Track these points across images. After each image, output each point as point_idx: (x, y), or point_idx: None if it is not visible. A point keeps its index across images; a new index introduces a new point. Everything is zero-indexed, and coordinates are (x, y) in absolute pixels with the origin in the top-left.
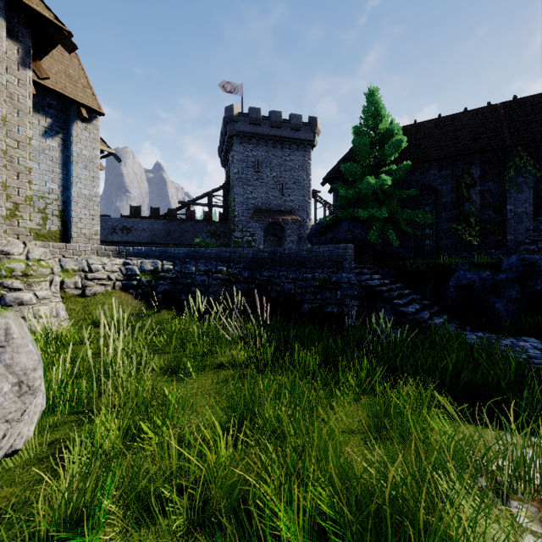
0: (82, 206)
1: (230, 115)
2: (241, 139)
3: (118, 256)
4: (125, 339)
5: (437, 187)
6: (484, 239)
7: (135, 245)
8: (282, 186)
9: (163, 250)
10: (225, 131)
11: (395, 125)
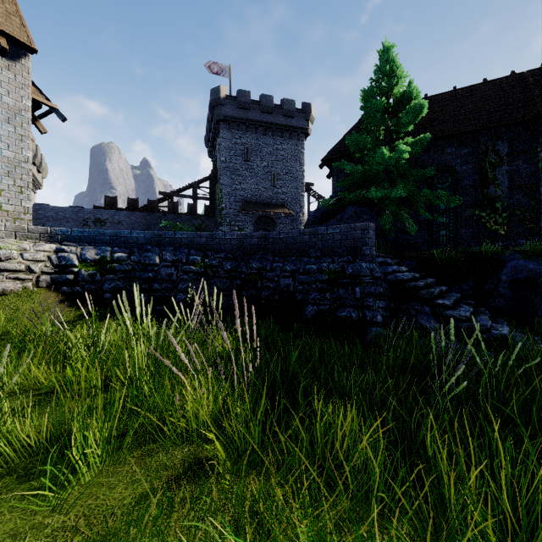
0: (3, 172)
1: (217, 98)
2: (229, 124)
3: (49, 240)
4: (4, 370)
5: (455, 168)
6: (512, 227)
7: None
8: (273, 177)
9: (116, 233)
10: (212, 116)
11: (412, 89)
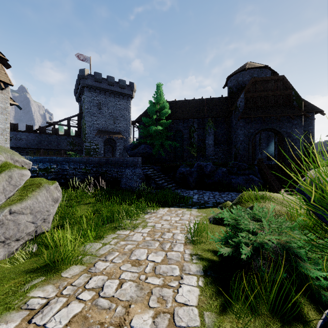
0: None
1: (83, 74)
2: (90, 89)
3: None
4: None
5: (182, 131)
6: (199, 153)
7: (14, 149)
8: (114, 118)
9: (51, 158)
10: (79, 83)
11: (164, 104)
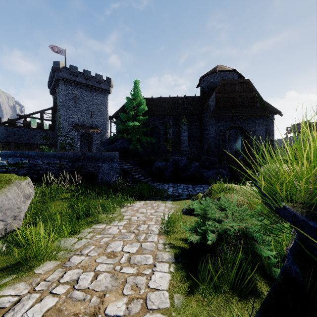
0: None
1: (57, 67)
2: (65, 82)
3: None
4: None
5: (158, 127)
6: (174, 148)
7: None
8: (91, 113)
9: (22, 152)
10: (53, 75)
11: (141, 101)
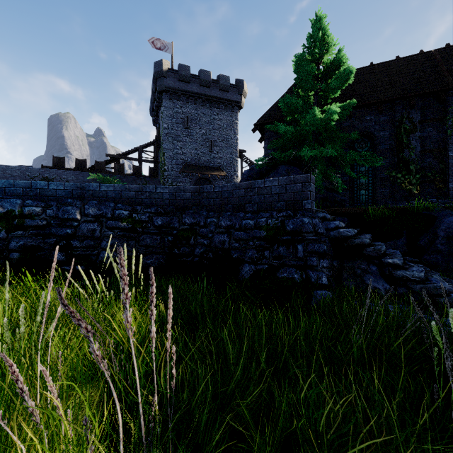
0: None
1: (160, 70)
2: (171, 95)
3: None
4: None
5: (374, 133)
6: (424, 187)
7: None
8: (211, 143)
9: (30, 184)
10: (155, 87)
11: (339, 56)
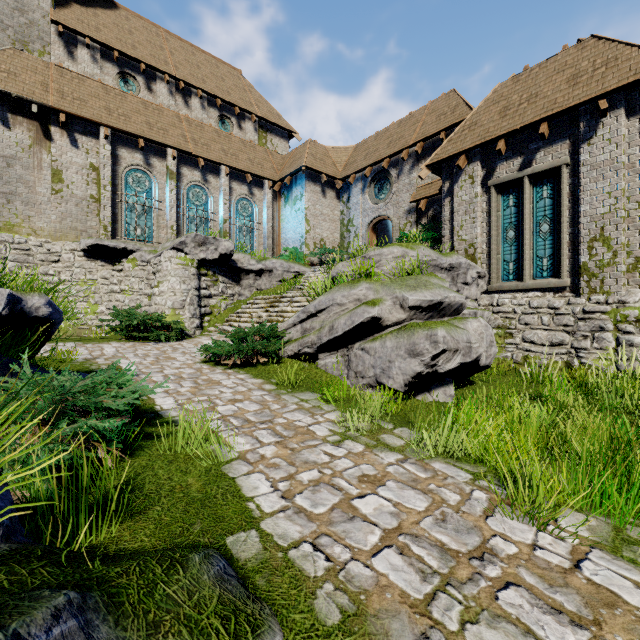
0: None
1: None
2: None
3: None
4: None
5: None
6: None
7: None
8: None
9: None
10: None
11: None
